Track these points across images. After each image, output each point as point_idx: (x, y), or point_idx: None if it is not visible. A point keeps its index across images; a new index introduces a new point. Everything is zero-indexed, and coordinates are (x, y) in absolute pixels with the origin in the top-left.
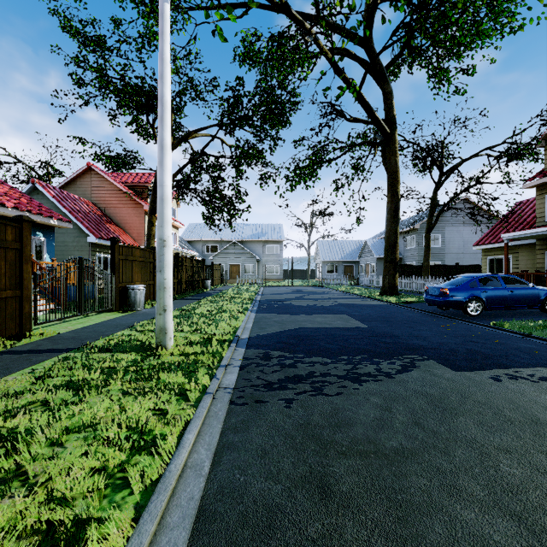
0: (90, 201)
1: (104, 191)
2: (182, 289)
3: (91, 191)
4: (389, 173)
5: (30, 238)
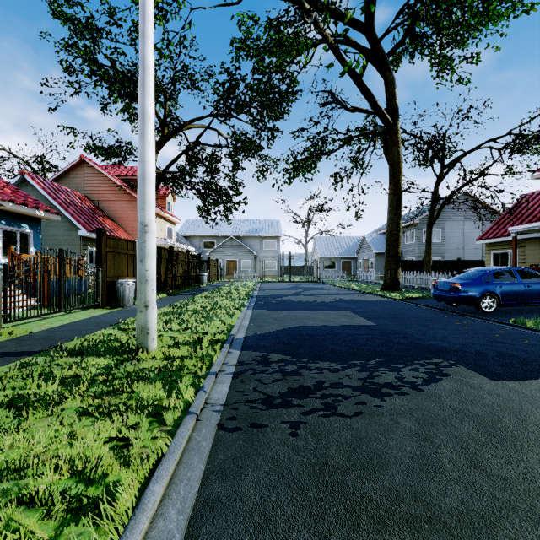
0: (83, 194)
1: (98, 185)
2: (177, 284)
3: (85, 184)
4: (391, 164)
5: None
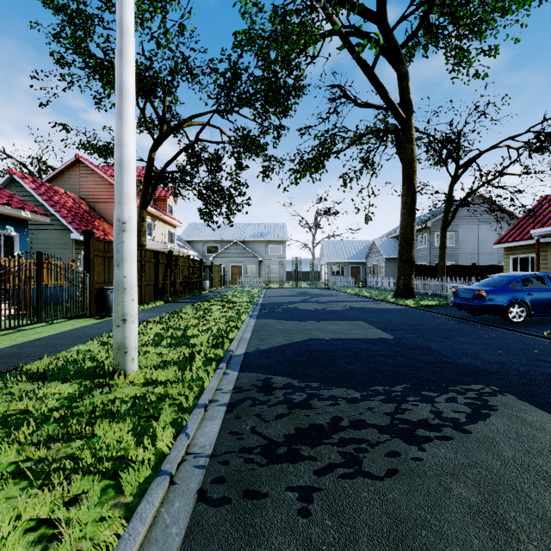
0: (78, 196)
1: (94, 186)
2: (176, 291)
3: (80, 185)
4: (404, 162)
5: None
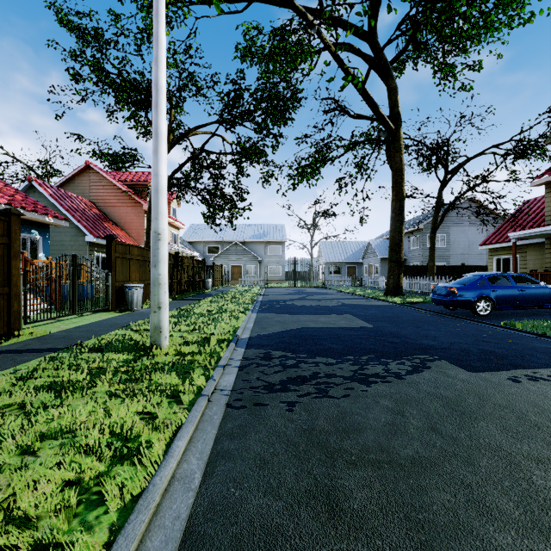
0: (88, 200)
1: (103, 190)
2: (182, 289)
3: (90, 189)
4: (394, 170)
5: (19, 233)
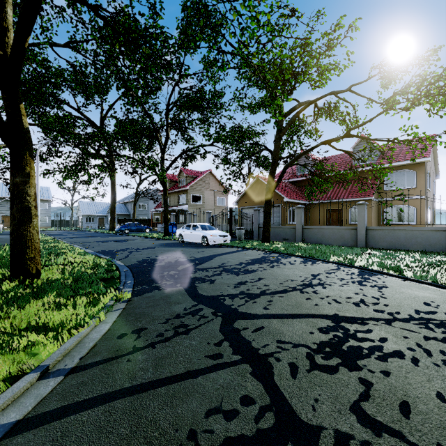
0: None
1: None
2: None
3: None
4: (111, 182)
5: None
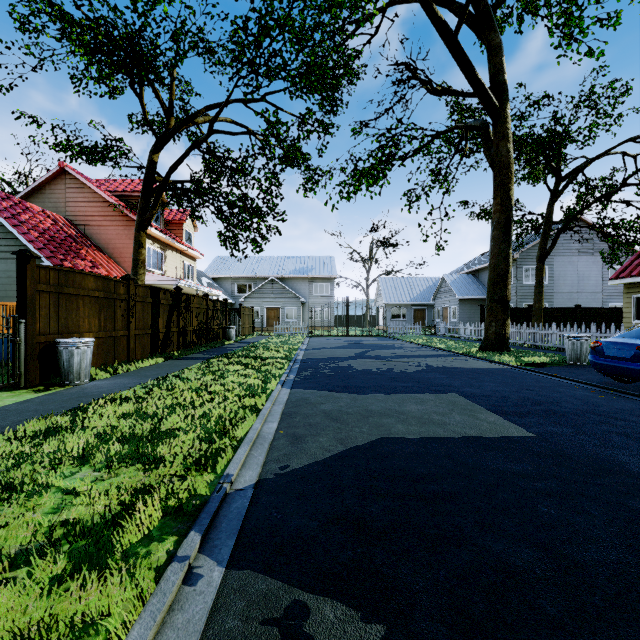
0: (62, 216)
1: (84, 203)
2: (188, 342)
3: (66, 202)
4: (497, 167)
5: None
